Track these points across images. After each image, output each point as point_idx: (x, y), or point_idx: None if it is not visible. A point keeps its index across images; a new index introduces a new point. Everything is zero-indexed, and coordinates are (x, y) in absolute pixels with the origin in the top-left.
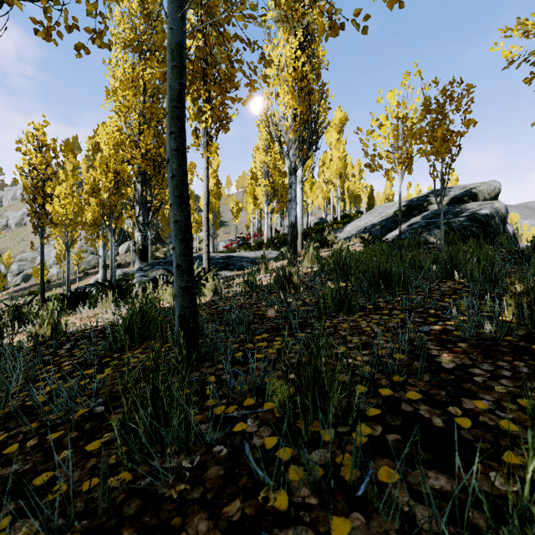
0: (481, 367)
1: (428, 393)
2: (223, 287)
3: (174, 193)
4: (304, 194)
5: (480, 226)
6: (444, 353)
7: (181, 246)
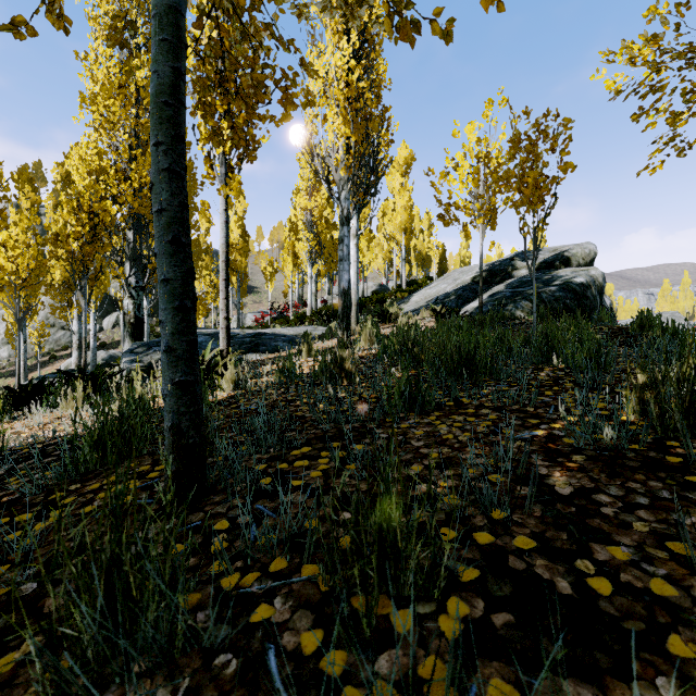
0: (607, 491)
1: (543, 537)
2: (249, 377)
3: (164, 238)
4: (360, 253)
5: (574, 297)
6: (555, 471)
7: (176, 319)
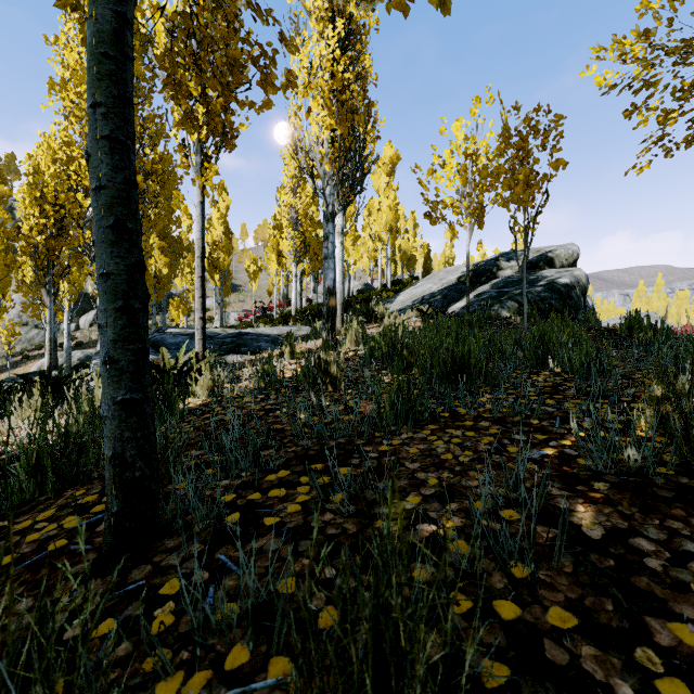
0: (646, 534)
1: (583, 607)
2: (227, 381)
3: (104, 222)
4: (345, 252)
5: (559, 298)
6: (577, 503)
7: (120, 322)
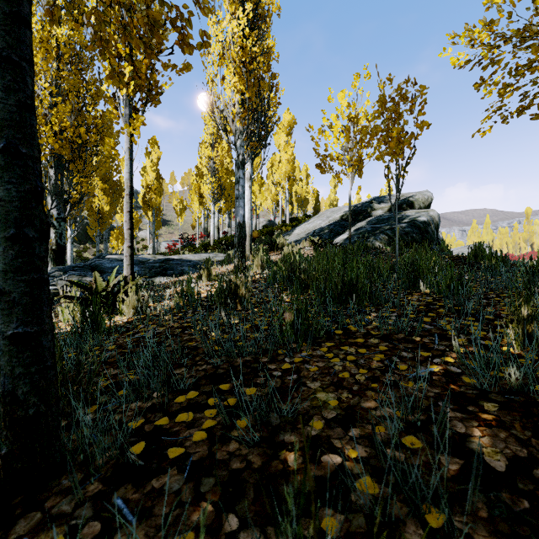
0: None
1: None
2: (152, 300)
3: None
4: (253, 195)
5: (419, 232)
6: (473, 427)
7: (11, 252)
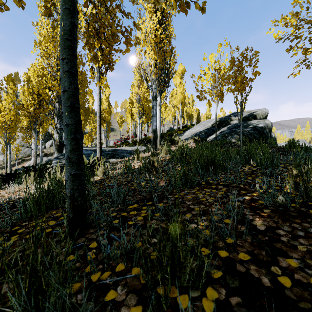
0: (283, 228)
1: (253, 253)
2: (110, 170)
3: (66, 104)
4: (161, 113)
5: (258, 133)
6: (256, 217)
7: (72, 143)
